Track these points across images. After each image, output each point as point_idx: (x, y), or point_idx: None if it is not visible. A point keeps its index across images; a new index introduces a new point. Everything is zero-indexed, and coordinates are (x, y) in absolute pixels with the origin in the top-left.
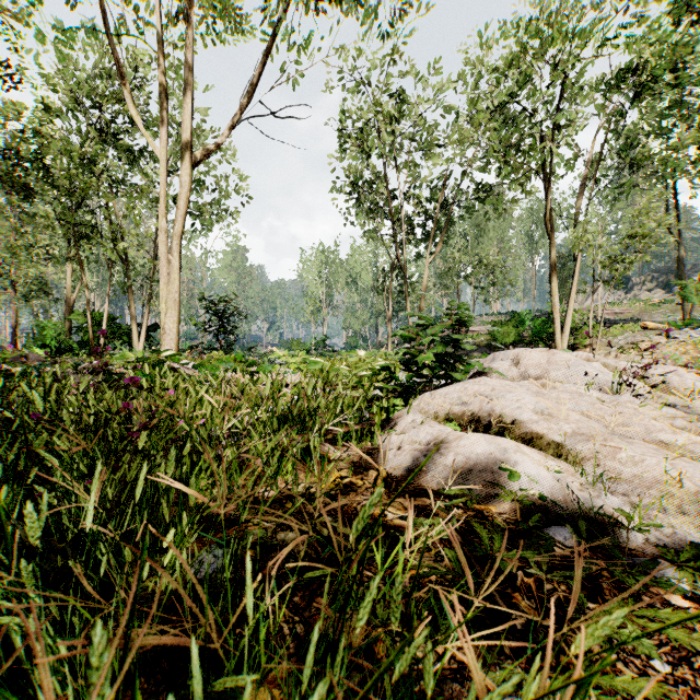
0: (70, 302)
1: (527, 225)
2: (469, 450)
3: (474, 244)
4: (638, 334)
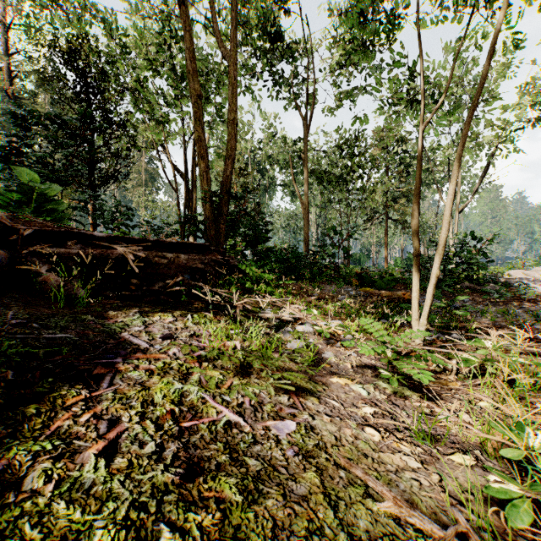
0: (402, 249)
1: None
2: None
3: None
4: None
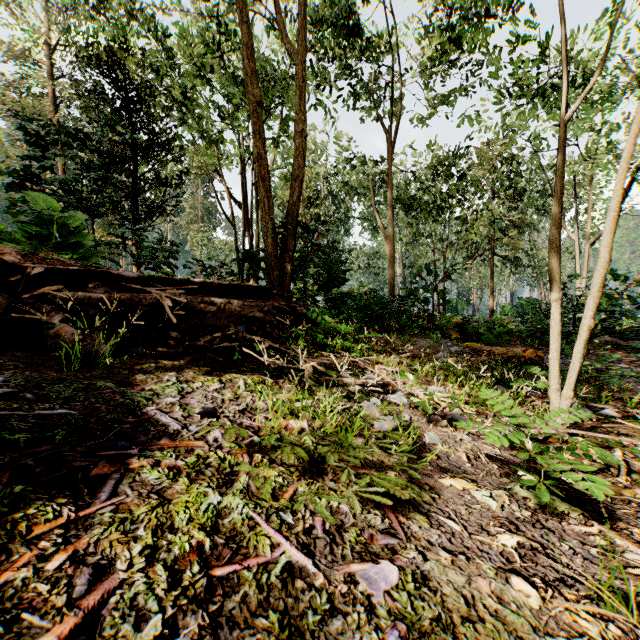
0: (511, 293)
1: None
2: None
3: None
4: None
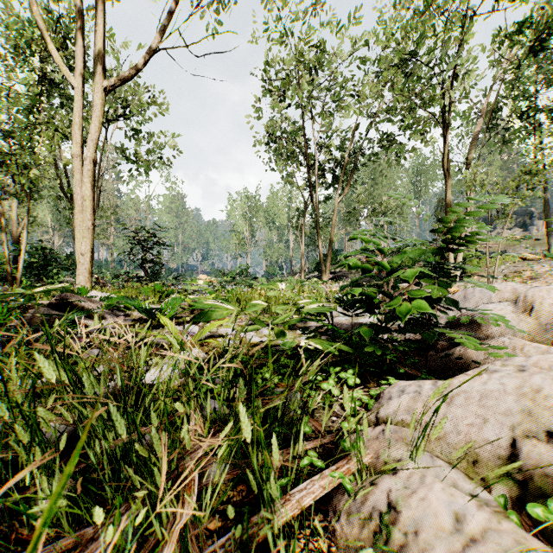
0: (17, 234)
1: (413, 176)
2: None
3: (370, 190)
4: (518, 264)
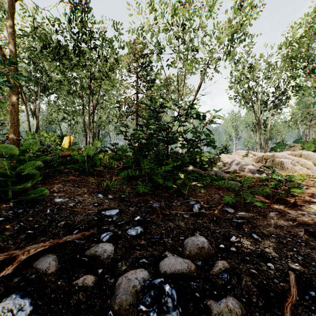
0: None
1: None
2: None
3: None
4: None
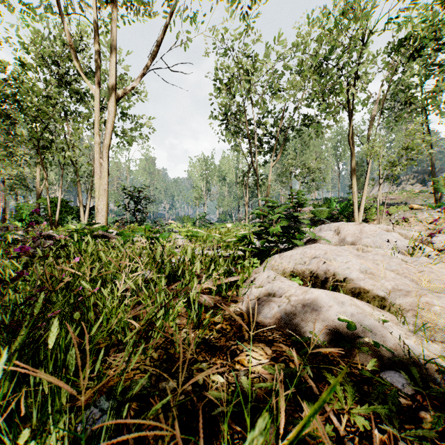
0: (39, 191)
1: (334, 143)
2: (314, 302)
3: (300, 155)
4: (407, 212)
